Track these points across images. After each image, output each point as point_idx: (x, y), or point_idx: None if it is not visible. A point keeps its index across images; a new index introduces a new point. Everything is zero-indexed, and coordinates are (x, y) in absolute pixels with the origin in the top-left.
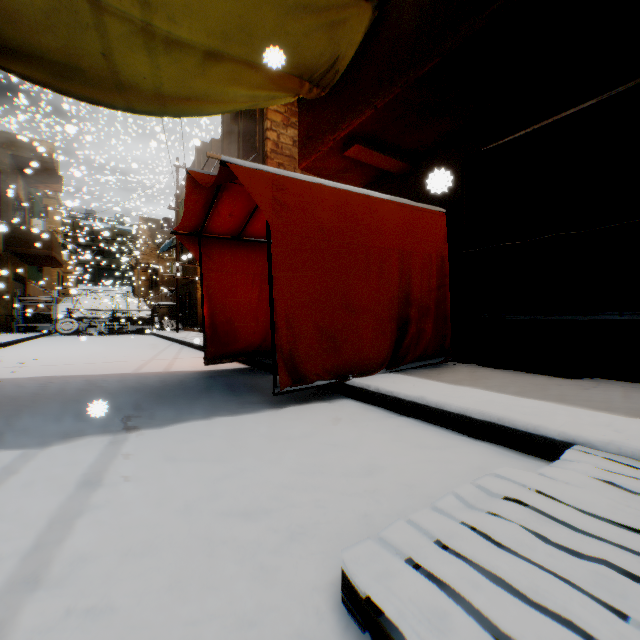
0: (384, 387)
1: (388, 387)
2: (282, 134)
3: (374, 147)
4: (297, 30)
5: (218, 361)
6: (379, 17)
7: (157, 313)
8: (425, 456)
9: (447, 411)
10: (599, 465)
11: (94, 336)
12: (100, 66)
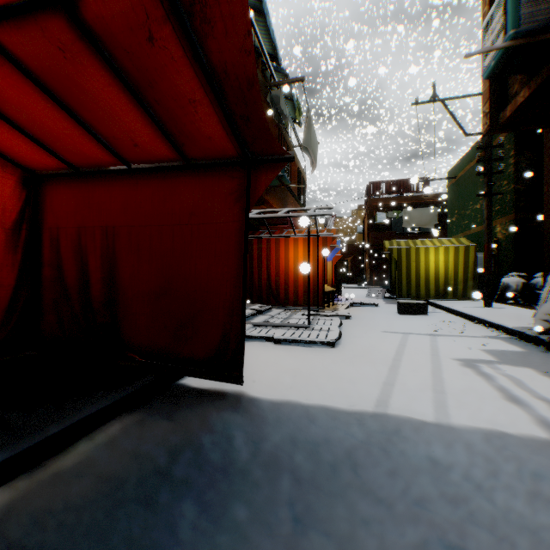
0: None
1: None
2: None
3: None
4: None
5: None
6: None
7: None
8: (263, 351)
9: None
10: (258, 331)
11: None
12: None
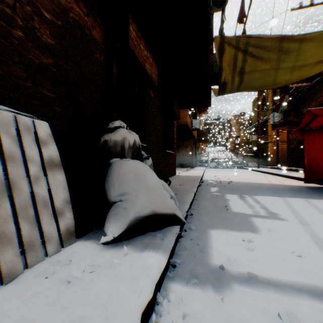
0: None
1: None
2: None
3: None
4: None
5: (310, 182)
6: None
7: (244, 159)
8: None
9: None
10: None
11: (222, 169)
12: (269, 83)
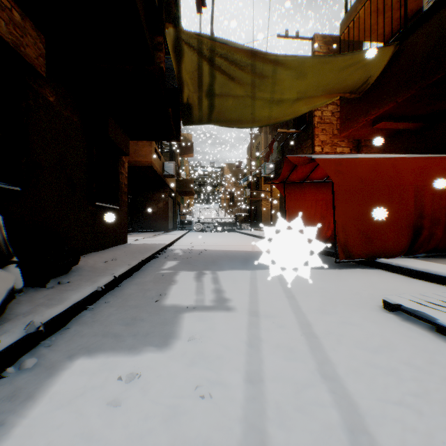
0: (401, 263)
1: (403, 263)
2: (324, 110)
3: (394, 120)
4: (344, 75)
5: None
6: (398, 49)
7: (238, 220)
8: (422, 290)
9: (441, 276)
10: None
11: (209, 232)
12: (248, 117)
